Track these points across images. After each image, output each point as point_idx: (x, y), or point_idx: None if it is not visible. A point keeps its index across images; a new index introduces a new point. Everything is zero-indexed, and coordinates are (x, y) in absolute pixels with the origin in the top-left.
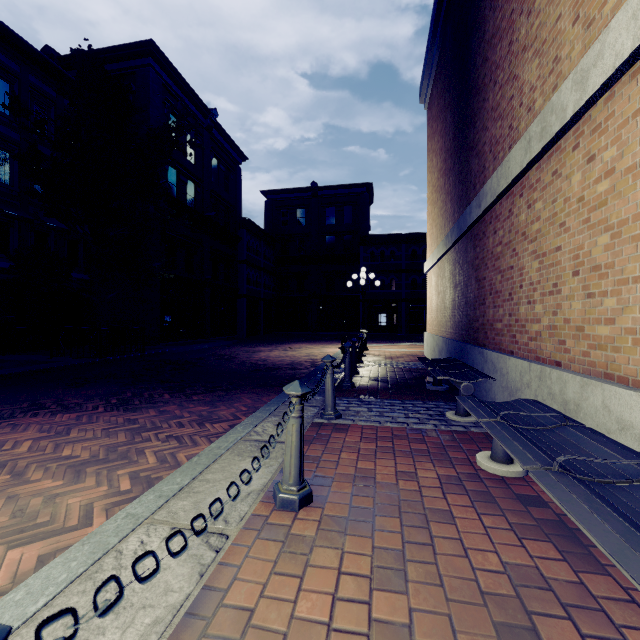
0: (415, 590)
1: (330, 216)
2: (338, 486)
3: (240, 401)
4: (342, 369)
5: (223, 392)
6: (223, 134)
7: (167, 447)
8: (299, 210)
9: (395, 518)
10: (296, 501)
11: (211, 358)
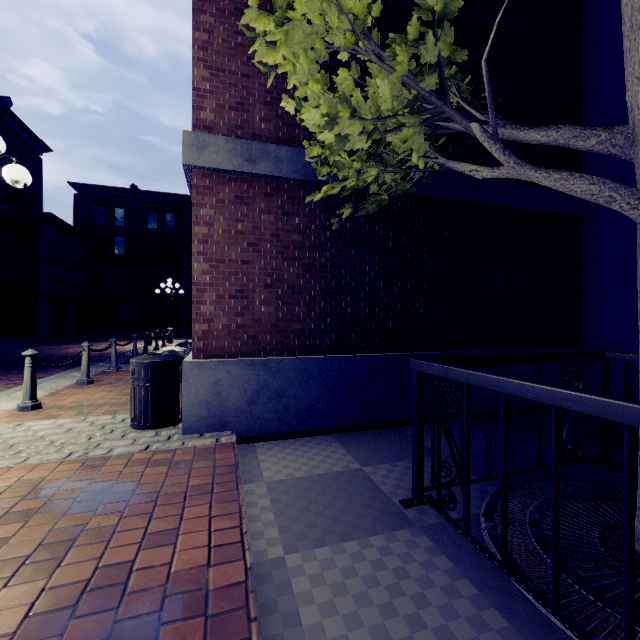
0: (120, 388)
1: (152, 220)
2: (107, 381)
3: (54, 371)
4: (139, 353)
5: (38, 369)
6: (19, 123)
7: (10, 386)
8: (117, 209)
9: (125, 383)
10: (86, 382)
11: (13, 354)
